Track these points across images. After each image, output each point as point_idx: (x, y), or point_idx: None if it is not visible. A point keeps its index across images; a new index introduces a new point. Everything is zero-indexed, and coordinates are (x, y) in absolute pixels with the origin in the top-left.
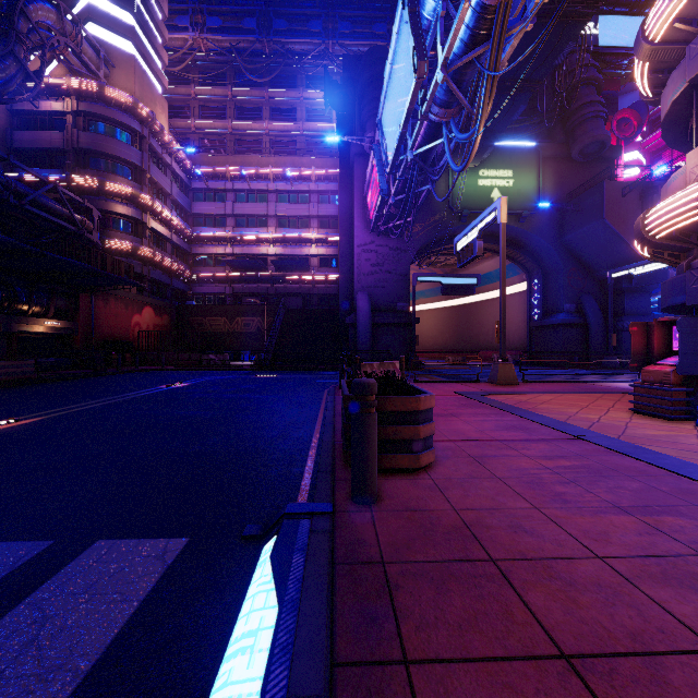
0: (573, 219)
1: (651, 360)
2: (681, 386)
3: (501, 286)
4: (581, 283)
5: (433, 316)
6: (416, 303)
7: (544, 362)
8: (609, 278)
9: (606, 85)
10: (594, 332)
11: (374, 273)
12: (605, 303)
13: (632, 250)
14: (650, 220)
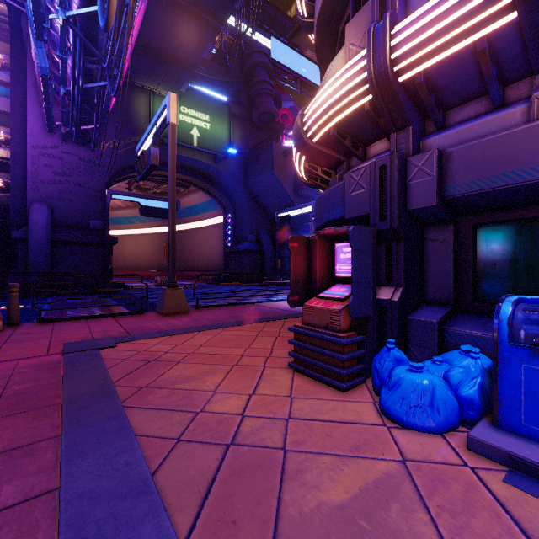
0: (254, 169)
1: (313, 290)
2: (352, 334)
3: (170, 197)
4: (260, 219)
5: (149, 240)
6: (133, 227)
7: (235, 281)
8: (276, 217)
9: (276, 88)
10: (268, 257)
11: (58, 182)
12: (275, 236)
13: (290, 198)
14: (309, 115)
